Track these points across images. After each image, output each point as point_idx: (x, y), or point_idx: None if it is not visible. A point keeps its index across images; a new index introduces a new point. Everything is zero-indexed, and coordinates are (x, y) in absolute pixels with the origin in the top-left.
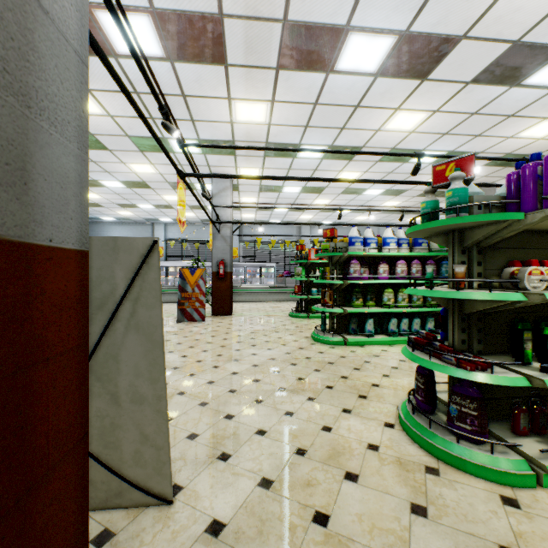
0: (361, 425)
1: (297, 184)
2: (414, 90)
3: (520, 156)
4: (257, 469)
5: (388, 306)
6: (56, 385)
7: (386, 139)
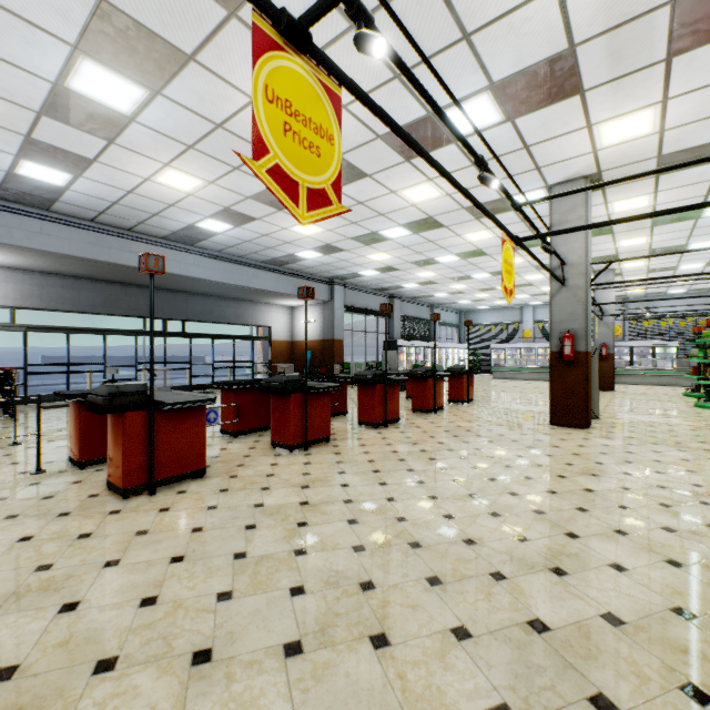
0: (689, 423)
1: (696, 262)
2: None
3: None
4: (629, 421)
5: None
6: (590, 370)
7: None
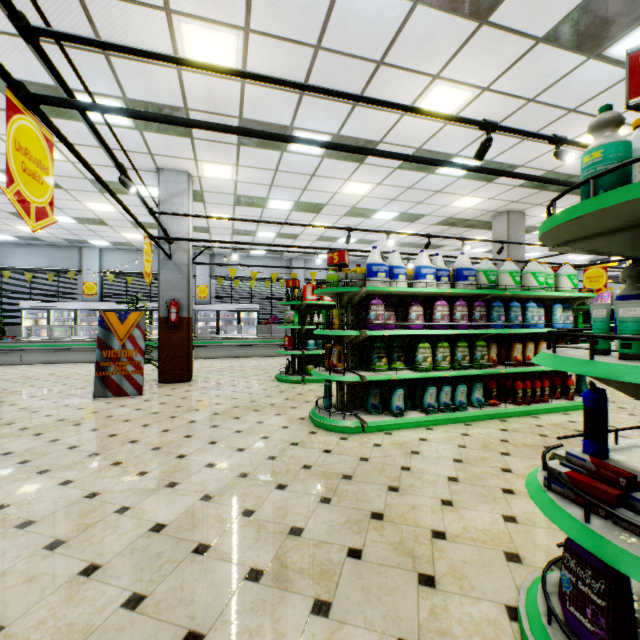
0: None
1: (287, 197)
2: (466, 42)
3: (561, 175)
4: None
5: (424, 369)
6: None
7: (412, 132)
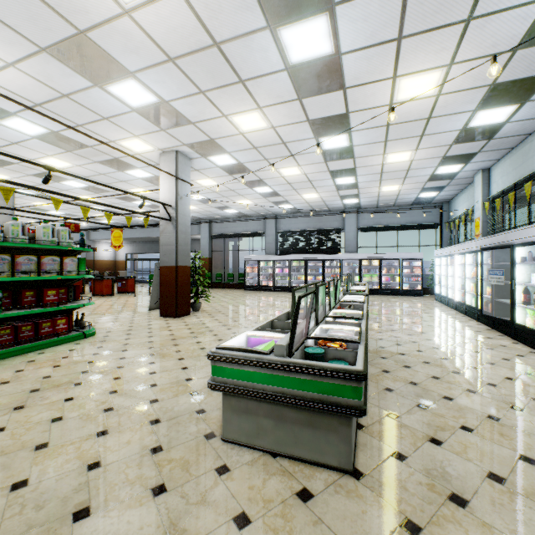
0: None
1: (105, 98)
2: None
3: None
4: None
5: None
6: None
7: None
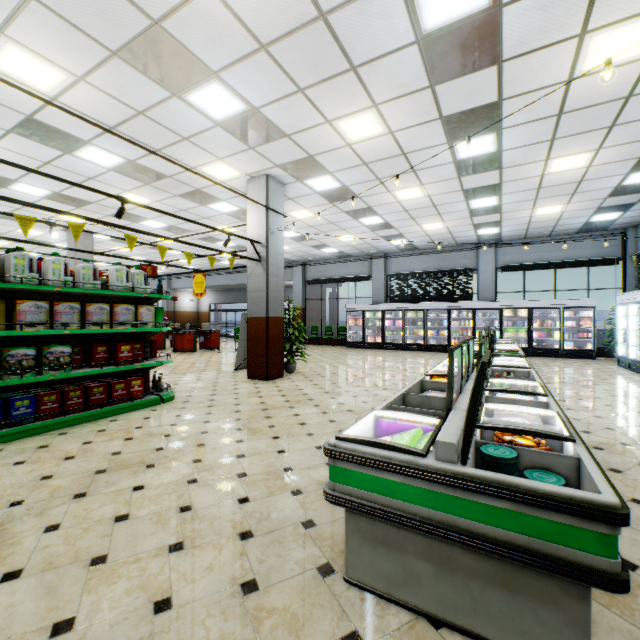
0: None
1: (184, 111)
2: None
3: None
4: None
5: None
6: None
7: None
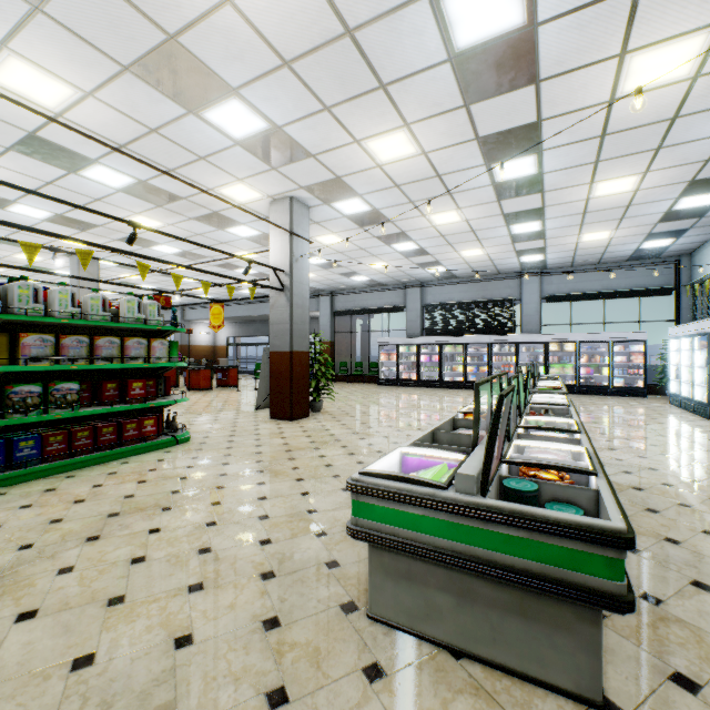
0: None
1: (201, 129)
2: None
3: None
4: None
5: None
6: None
7: None
